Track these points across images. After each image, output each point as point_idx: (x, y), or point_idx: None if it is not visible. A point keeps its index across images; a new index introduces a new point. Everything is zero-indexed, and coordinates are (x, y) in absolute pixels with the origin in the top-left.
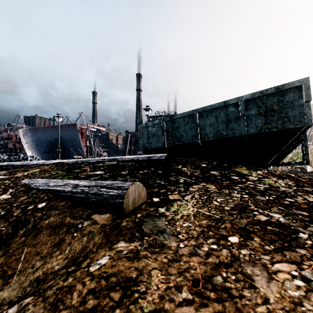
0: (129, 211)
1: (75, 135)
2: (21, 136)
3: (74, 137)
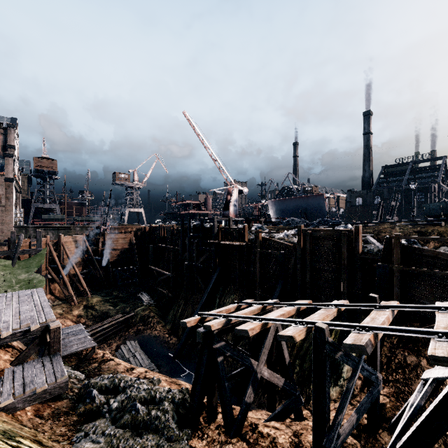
0: (442, 226)
1: (321, 204)
2: (270, 206)
3: (319, 205)
